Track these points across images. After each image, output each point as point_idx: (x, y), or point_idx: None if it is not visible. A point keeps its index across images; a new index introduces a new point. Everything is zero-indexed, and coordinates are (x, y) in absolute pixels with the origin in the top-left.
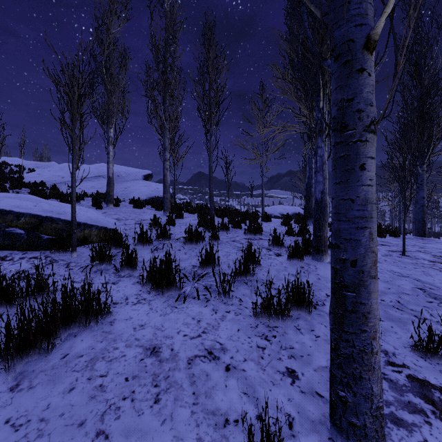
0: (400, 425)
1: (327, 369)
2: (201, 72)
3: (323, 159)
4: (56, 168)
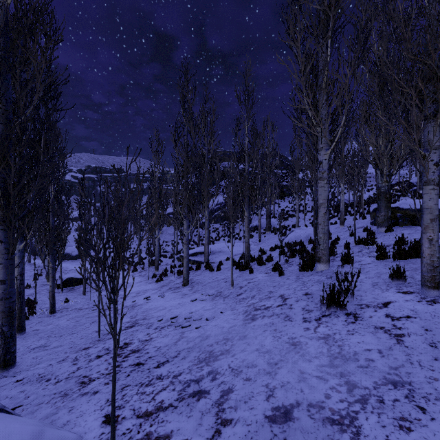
0: None
1: None
2: None
3: None
4: None
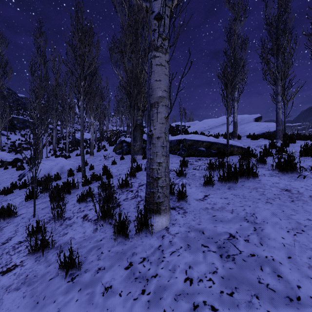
0: None
1: None
2: None
3: None
4: (201, 123)
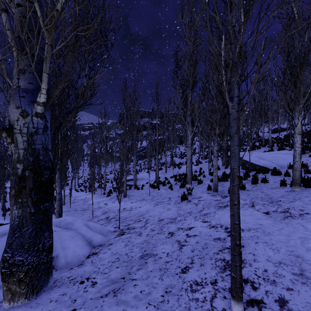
0: (218, 195)
1: (226, 192)
2: None
3: (294, 141)
4: None
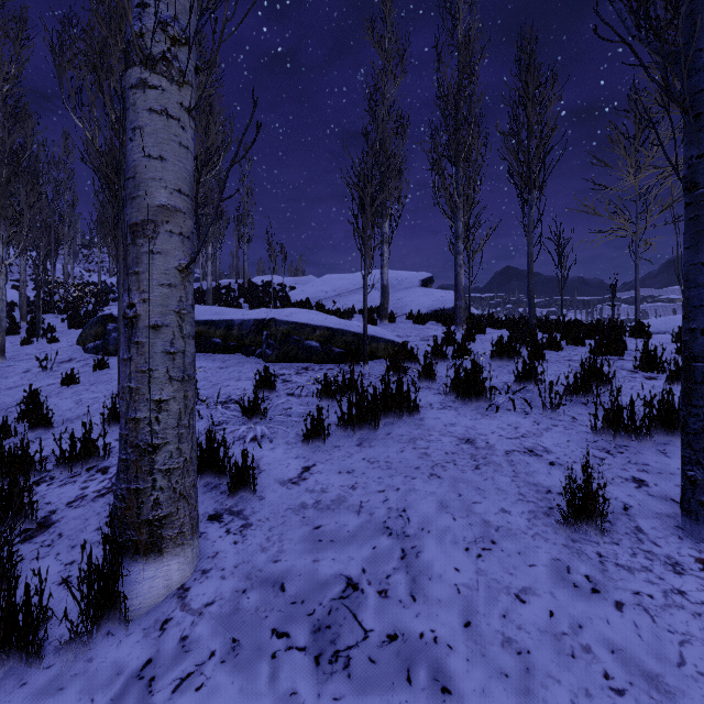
0: None
1: None
2: (514, 119)
3: None
4: (319, 281)
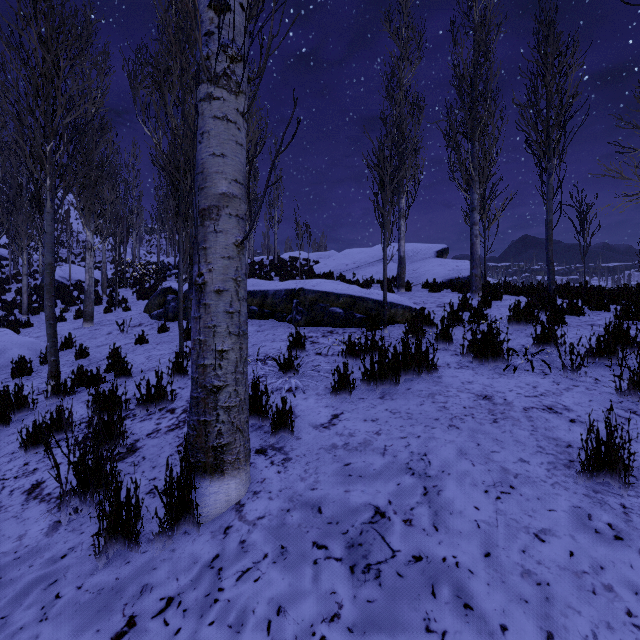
0: None
1: None
2: (532, 90)
3: None
4: (340, 255)
